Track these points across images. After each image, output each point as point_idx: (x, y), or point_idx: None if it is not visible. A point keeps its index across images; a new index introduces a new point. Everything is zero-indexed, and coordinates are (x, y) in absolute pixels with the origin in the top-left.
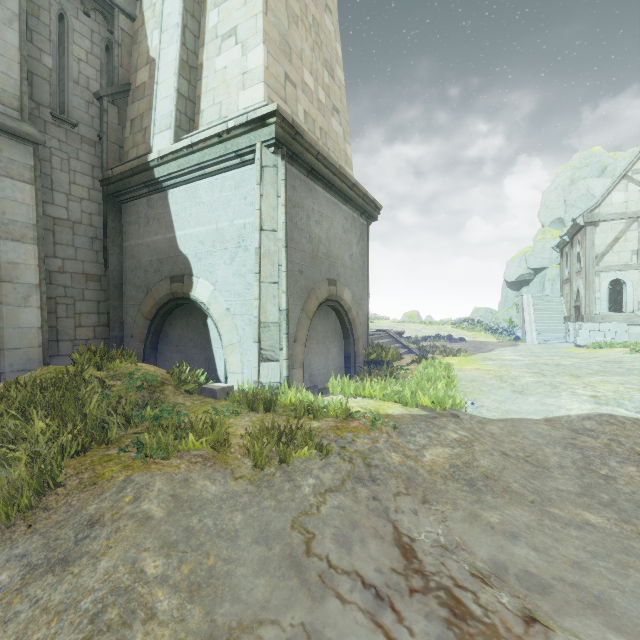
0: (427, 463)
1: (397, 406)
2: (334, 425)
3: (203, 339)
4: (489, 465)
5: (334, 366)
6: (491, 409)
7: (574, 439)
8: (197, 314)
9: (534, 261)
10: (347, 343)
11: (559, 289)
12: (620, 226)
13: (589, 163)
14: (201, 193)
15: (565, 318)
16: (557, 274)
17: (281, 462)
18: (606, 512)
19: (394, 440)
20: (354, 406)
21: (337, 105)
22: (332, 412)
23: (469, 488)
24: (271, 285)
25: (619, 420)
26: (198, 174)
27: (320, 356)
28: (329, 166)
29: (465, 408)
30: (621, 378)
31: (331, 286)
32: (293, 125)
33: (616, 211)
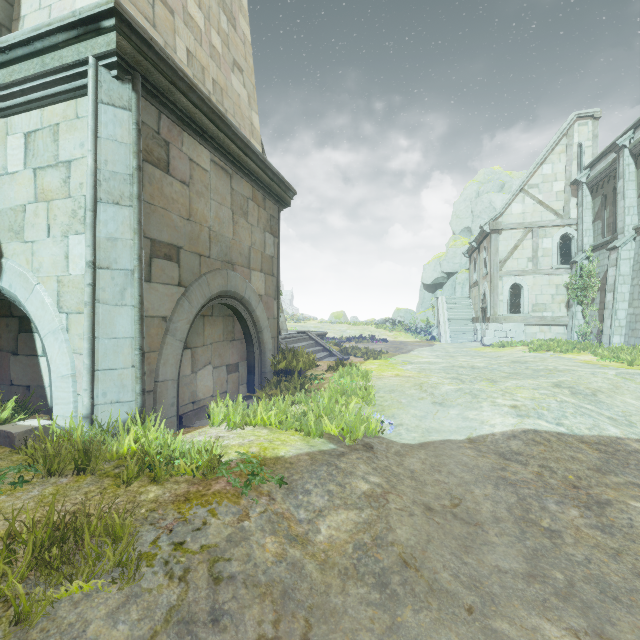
0: (321, 546)
1: (296, 438)
2: (183, 492)
3: (27, 351)
4: (409, 538)
5: (233, 379)
6: (411, 428)
7: (504, 470)
8: (18, 314)
9: (447, 266)
10: (251, 350)
11: (468, 292)
12: (518, 235)
13: (491, 179)
14: (15, 134)
15: (473, 319)
16: (466, 278)
17: (19, 619)
18: (569, 615)
19: (277, 507)
20: (234, 446)
21: (240, 62)
22: (185, 468)
23: (379, 594)
24: (115, 272)
25: (544, 437)
26: (8, 105)
27: (211, 368)
28: (218, 123)
29: (381, 432)
30: (533, 381)
31: (224, 279)
32: (150, 44)
33: (515, 221)
